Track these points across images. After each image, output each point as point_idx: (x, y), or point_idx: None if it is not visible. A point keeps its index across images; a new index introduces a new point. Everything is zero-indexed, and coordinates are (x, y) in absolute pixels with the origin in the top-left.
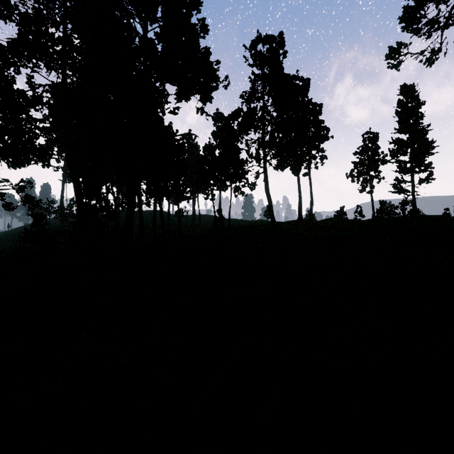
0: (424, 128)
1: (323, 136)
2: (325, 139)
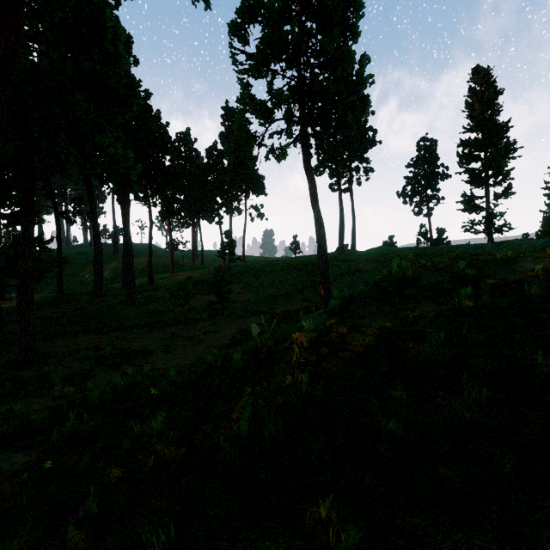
0: (503, 125)
1: (368, 140)
2: (371, 144)
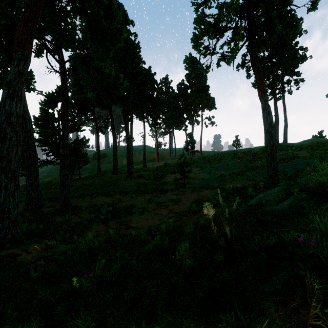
0: None
1: (299, 57)
2: (302, 60)
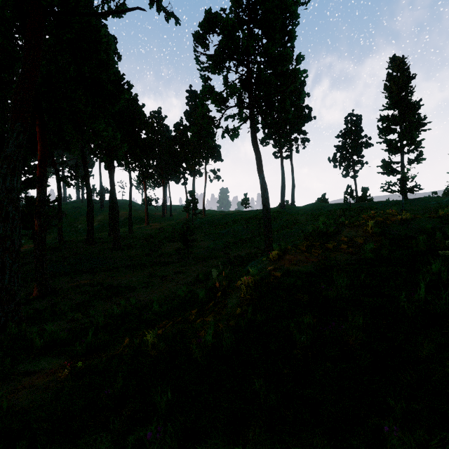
0: (415, 104)
1: (305, 116)
2: (307, 119)
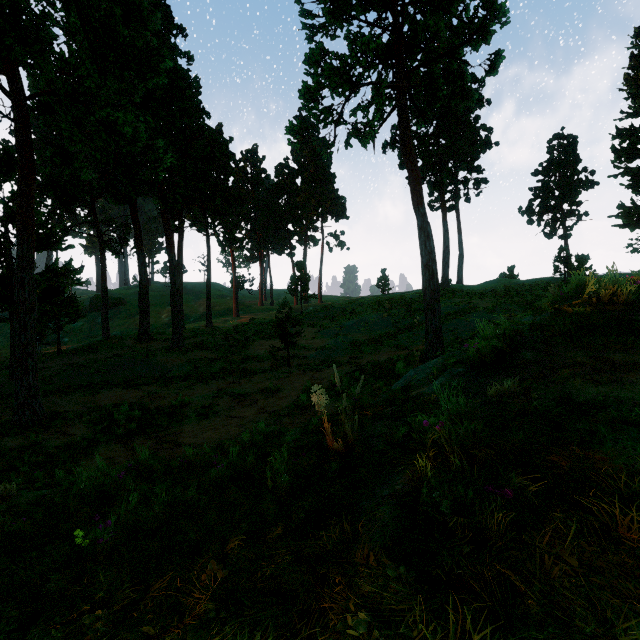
0: None
1: (481, 142)
2: (484, 147)
